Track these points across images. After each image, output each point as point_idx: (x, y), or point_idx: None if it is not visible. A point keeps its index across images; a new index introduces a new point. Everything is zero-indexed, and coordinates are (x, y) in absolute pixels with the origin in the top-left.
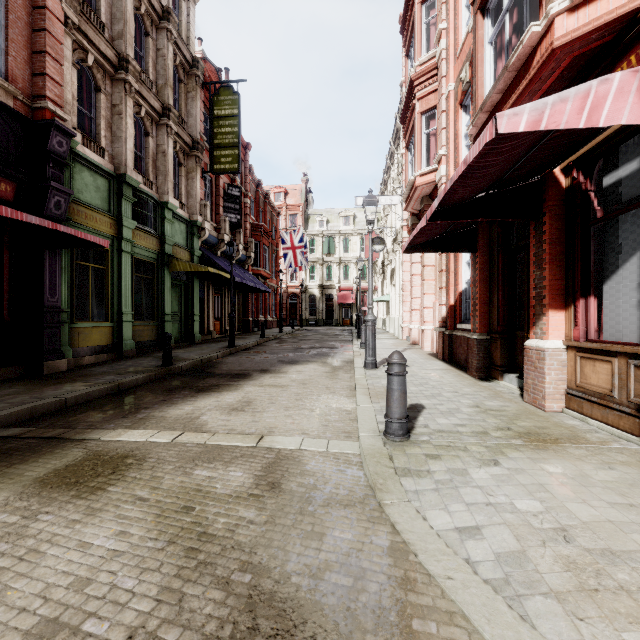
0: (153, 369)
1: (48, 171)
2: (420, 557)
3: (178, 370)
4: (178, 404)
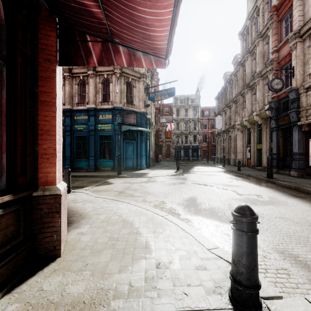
0: None
1: None
2: (199, 232)
3: None
4: None
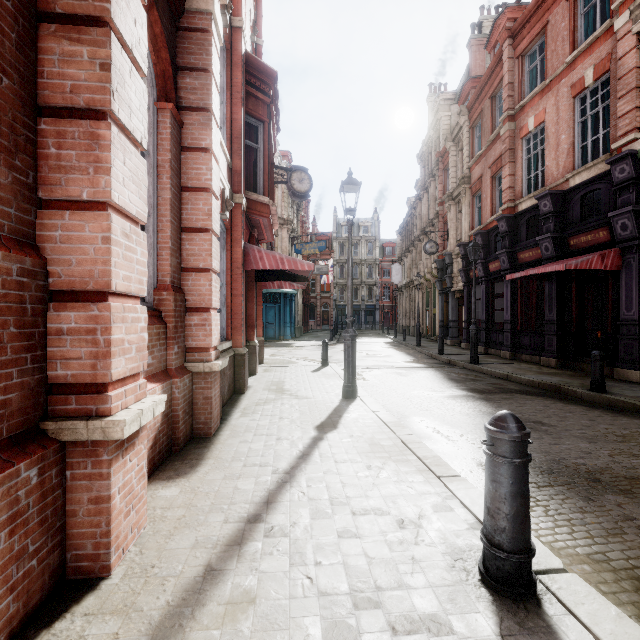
0: (574, 386)
1: (618, 202)
2: None
3: (575, 394)
4: (433, 373)
